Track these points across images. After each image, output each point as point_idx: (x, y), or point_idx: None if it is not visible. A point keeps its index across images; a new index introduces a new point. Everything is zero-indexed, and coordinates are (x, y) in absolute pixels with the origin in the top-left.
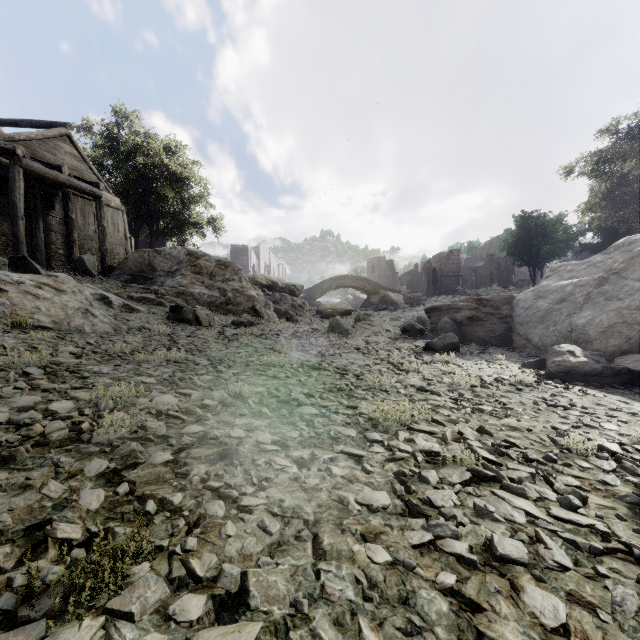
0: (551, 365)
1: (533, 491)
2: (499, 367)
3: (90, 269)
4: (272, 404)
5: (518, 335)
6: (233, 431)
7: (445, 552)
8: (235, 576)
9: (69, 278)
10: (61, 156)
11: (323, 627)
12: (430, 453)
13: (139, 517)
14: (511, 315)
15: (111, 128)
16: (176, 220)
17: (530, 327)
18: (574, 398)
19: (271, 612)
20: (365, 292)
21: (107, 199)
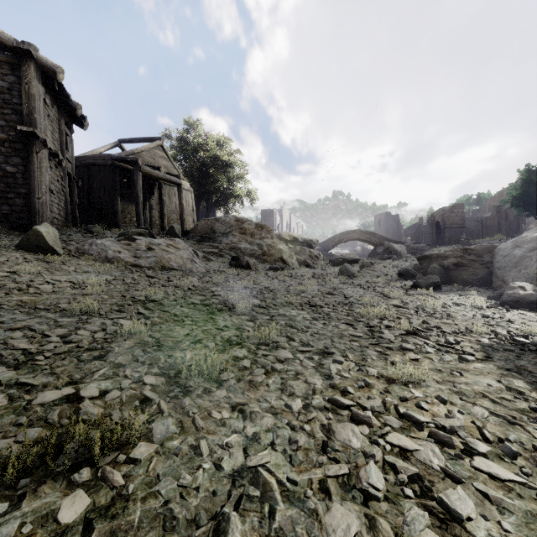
0: (504, 296)
1: (434, 339)
2: (464, 298)
3: (178, 233)
4: (307, 307)
5: (496, 277)
6: (291, 313)
7: (382, 346)
8: (306, 340)
9: (181, 241)
10: (157, 159)
11: (334, 351)
12: (388, 326)
13: (274, 323)
14: (492, 261)
15: (182, 134)
16: (224, 194)
17: (506, 271)
18: (508, 315)
19: (318, 348)
20: (371, 244)
21: (182, 184)
